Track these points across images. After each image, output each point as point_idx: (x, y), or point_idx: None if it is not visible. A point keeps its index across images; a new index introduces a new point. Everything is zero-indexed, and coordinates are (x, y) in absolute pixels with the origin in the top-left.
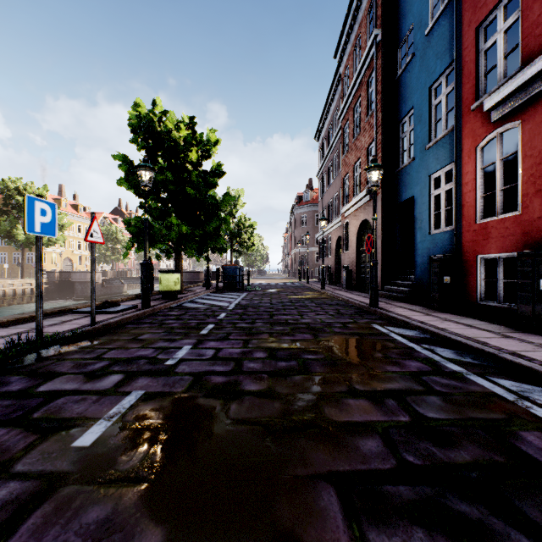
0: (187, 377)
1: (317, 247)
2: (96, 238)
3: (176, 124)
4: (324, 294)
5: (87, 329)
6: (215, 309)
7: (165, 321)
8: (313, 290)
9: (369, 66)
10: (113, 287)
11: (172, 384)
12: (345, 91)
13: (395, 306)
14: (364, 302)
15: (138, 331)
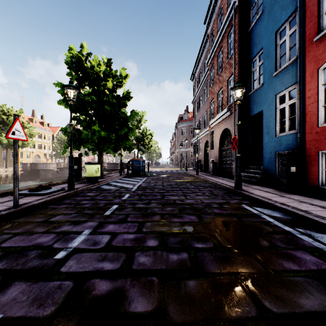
0: (68, 282)
1: (191, 148)
2: (19, 136)
3: (98, 63)
4: (198, 178)
5: (8, 211)
6: (122, 190)
7: (81, 201)
8: (191, 176)
9: (229, 25)
10: (64, 173)
11: (43, 299)
12: (211, 45)
13: (253, 189)
14: (229, 185)
15: (54, 212)
